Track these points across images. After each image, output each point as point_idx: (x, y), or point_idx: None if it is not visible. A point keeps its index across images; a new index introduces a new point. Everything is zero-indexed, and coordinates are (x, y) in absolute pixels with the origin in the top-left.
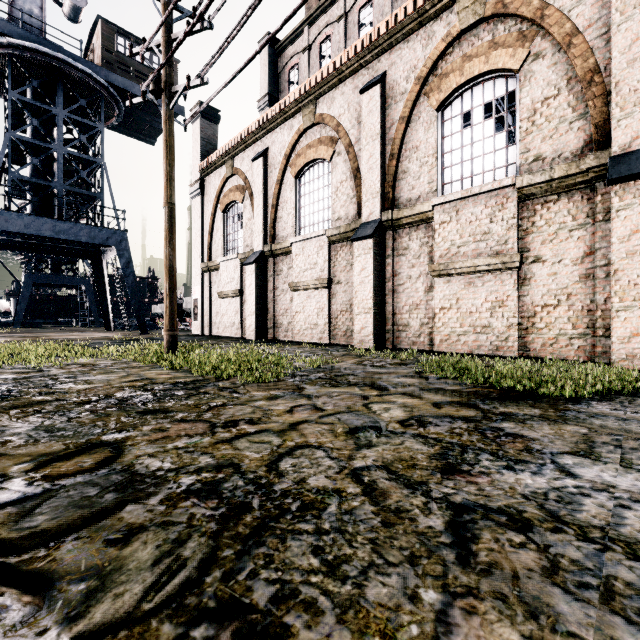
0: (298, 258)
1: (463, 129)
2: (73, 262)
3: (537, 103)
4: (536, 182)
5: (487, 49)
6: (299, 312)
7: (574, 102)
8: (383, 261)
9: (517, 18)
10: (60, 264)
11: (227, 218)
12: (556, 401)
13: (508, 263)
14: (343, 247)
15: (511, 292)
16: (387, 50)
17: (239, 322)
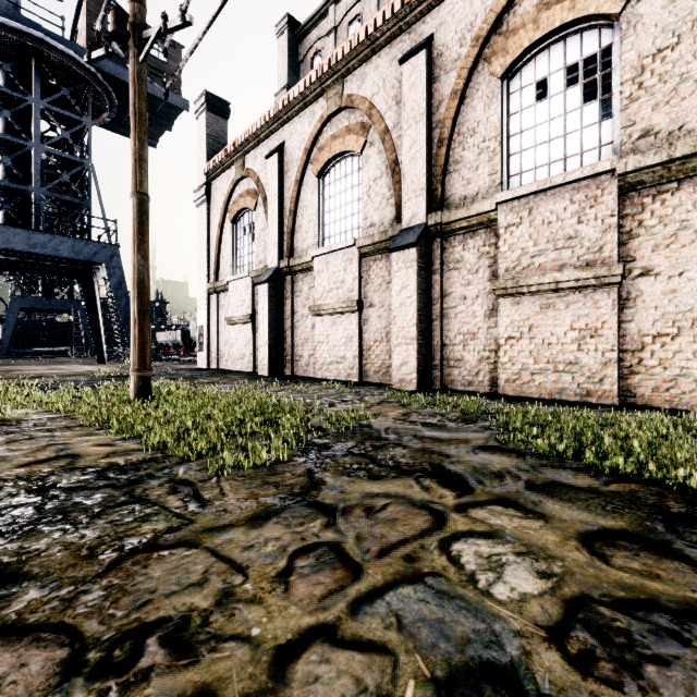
0: (321, 275)
1: (537, 102)
2: (67, 284)
3: (646, 57)
4: (647, 165)
5: None
6: (322, 342)
7: None
8: (429, 277)
9: None
10: (52, 286)
11: (237, 229)
12: None
13: (605, 277)
14: (377, 261)
15: (608, 317)
16: (434, 6)
17: (251, 354)
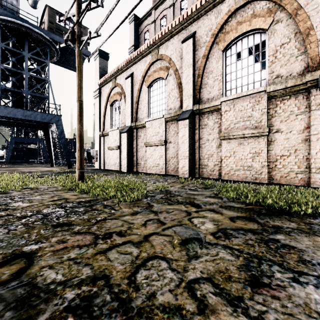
0: (149, 129)
1: (237, 61)
2: (35, 131)
3: (278, 46)
4: (277, 89)
5: (250, 18)
6: (149, 157)
7: (298, 45)
8: (194, 131)
9: (267, 1)
10: (28, 132)
11: (112, 109)
12: (302, 216)
13: (262, 133)
14: (173, 124)
15: (263, 148)
16: (196, 20)
17: (118, 162)
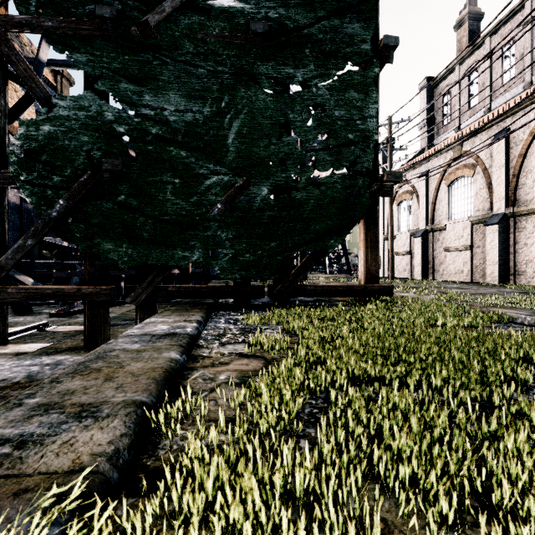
0: (450, 233)
1: None
2: None
3: None
4: None
5: None
6: (450, 264)
7: None
8: (507, 235)
9: None
10: None
11: (400, 208)
12: None
13: None
14: (481, 227)
15: None
16: (510, 116)
17: (409, 269)
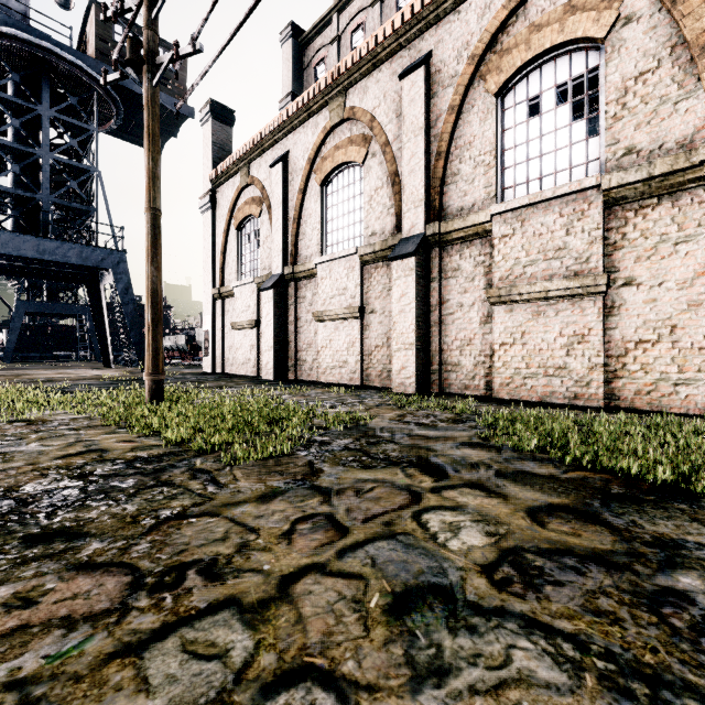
0: (324, 282)
1: (529, 119)
2: (72, 288)
3: (629, 80)
4: (629, 181)
5: (562, 15)
6: (325, 347)
7: (681, 76)
8: (428, 285)
9: None
10: (57, 290)
11: (242, 236)
12: None
13: (591, 287)
14: (378, 268)
15: (594, 324)
16: (433, 24)
17: (255, 358)
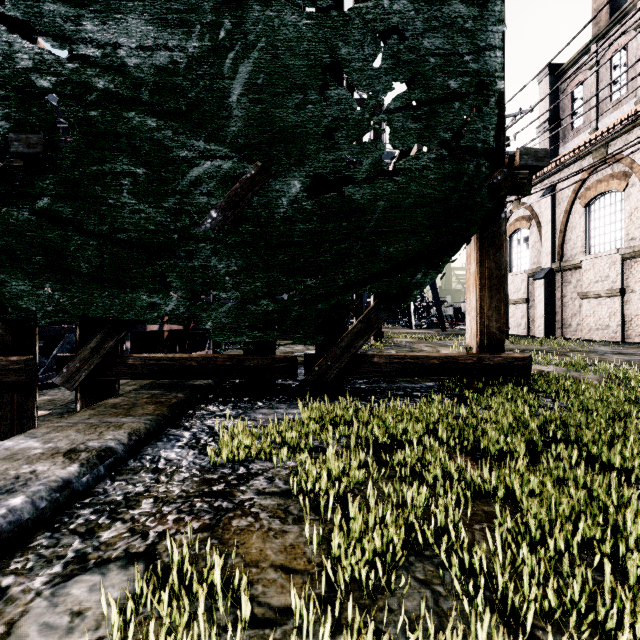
0: (587, 272)
1: None
2: None
3: None
4: None
5: None
6: (589, 316)
7: None
8: None
9: None
10: None
11: (512, 241)
12: None
13: None
14: (637, 262)
15: None
16: None
17: (525, 323)
